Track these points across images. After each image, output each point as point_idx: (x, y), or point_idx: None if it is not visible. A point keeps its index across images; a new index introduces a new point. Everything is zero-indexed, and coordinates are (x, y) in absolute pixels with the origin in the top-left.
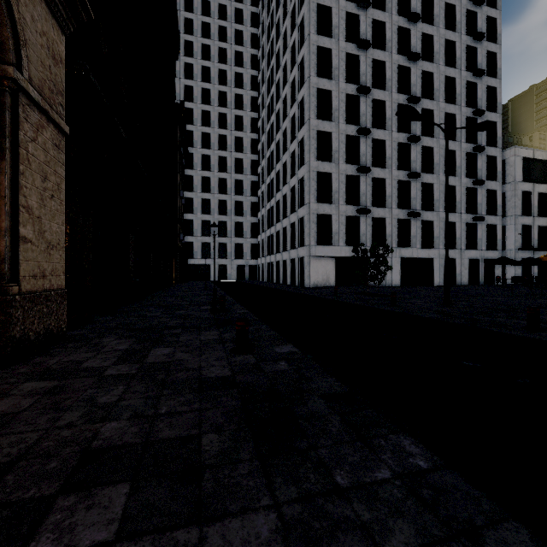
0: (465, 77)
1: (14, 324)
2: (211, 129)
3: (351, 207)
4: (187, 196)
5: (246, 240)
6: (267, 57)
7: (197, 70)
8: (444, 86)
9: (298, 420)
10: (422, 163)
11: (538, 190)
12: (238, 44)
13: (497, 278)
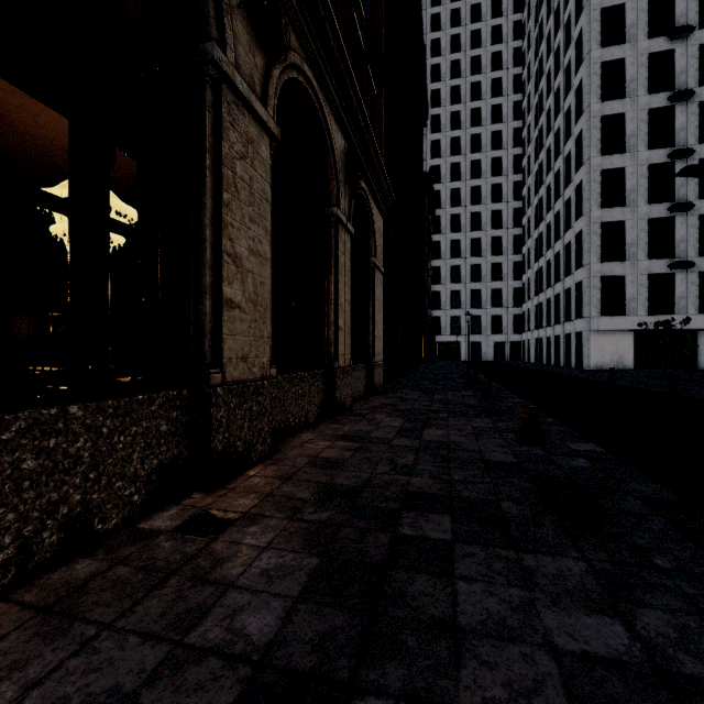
0: None
1: (374, 376)
2: (461, 183)
3: (659, 261)
4: (434, 265)
5: (506, 311)
6: (534, 79)
7: (445, 119)
8: None
9: (507, 413)
10: None
11: None
12: (496, 70)
13: None
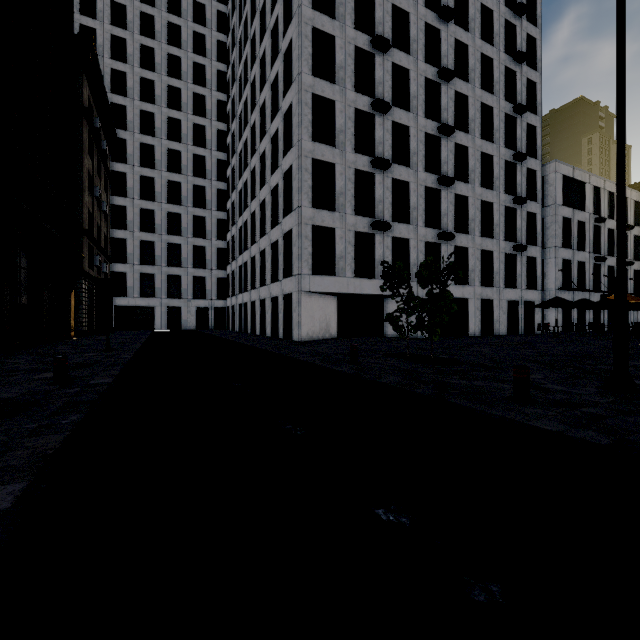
0: (503, 60)
1: None
2: (156, 107)
3: (363, 219)
4: (116, 202)
5: (210, 272)
6: (238, 7)
7: (133, 16)
8: (480, 67)
9: None
10: (454, 167)
11: (578, 217)
12: None
13: (546, 325)
